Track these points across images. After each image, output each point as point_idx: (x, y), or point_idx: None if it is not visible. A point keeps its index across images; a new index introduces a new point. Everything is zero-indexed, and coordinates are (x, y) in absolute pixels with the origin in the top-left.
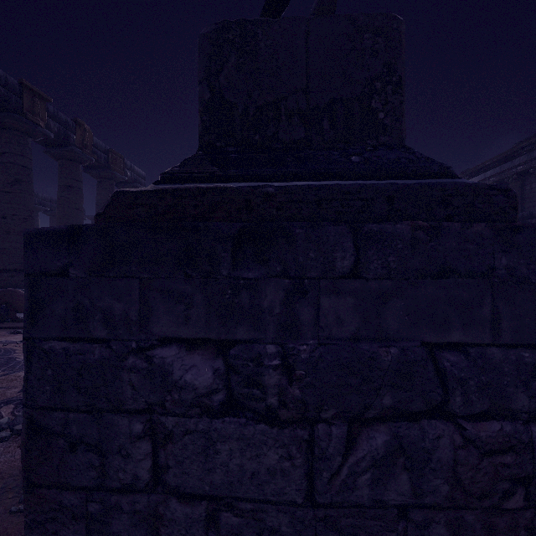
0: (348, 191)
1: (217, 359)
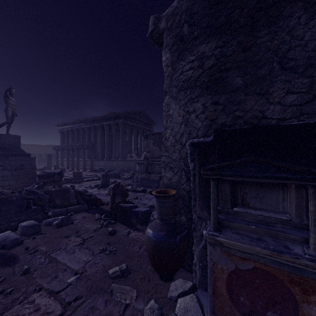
0: (14, 153)
1: (2, 167)
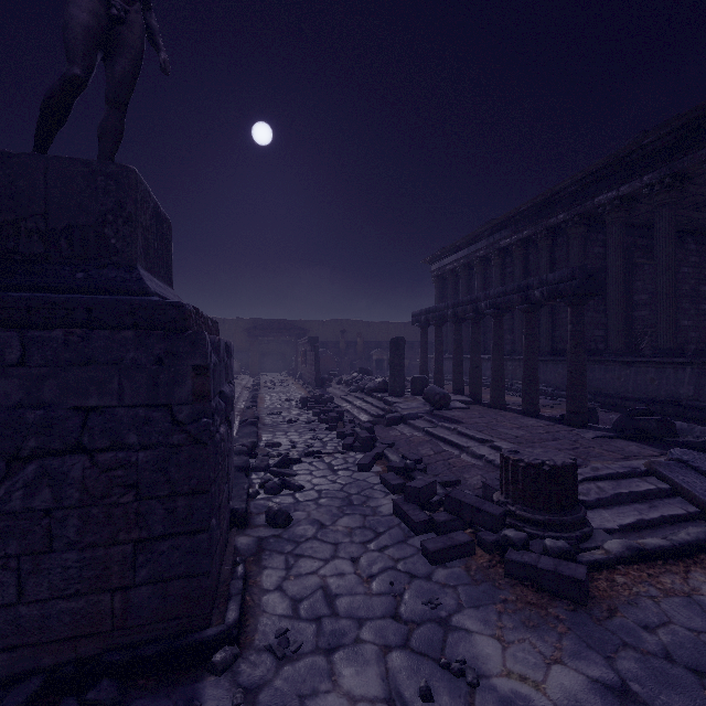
0: (55, 302)
1: None
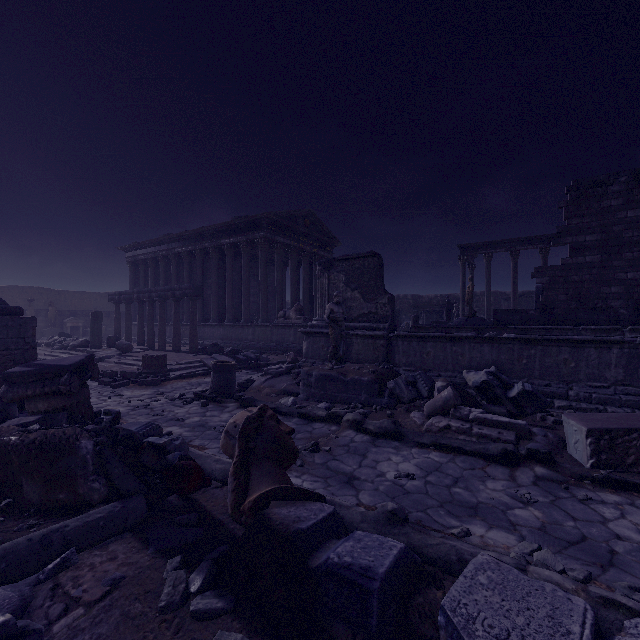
0: None
1: None
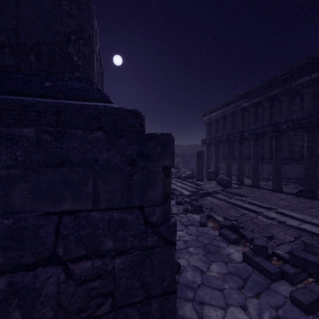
0: (25, 104)
1: None
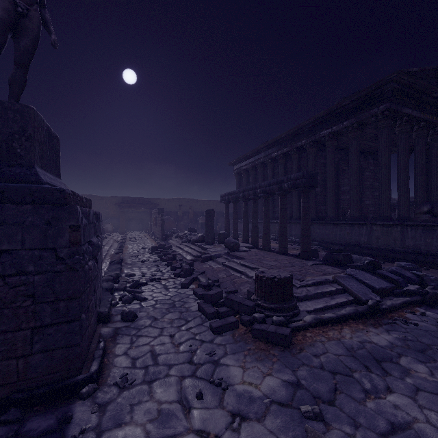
0: None
1: None
